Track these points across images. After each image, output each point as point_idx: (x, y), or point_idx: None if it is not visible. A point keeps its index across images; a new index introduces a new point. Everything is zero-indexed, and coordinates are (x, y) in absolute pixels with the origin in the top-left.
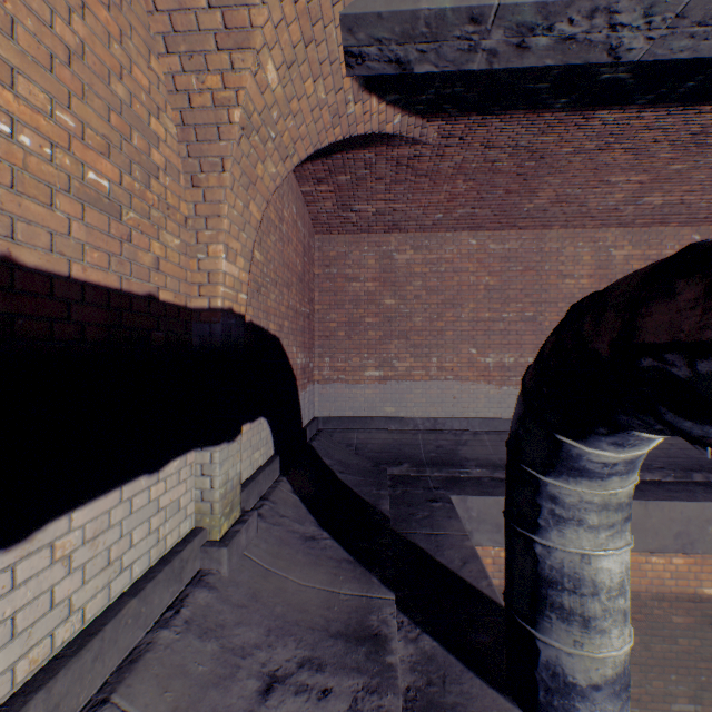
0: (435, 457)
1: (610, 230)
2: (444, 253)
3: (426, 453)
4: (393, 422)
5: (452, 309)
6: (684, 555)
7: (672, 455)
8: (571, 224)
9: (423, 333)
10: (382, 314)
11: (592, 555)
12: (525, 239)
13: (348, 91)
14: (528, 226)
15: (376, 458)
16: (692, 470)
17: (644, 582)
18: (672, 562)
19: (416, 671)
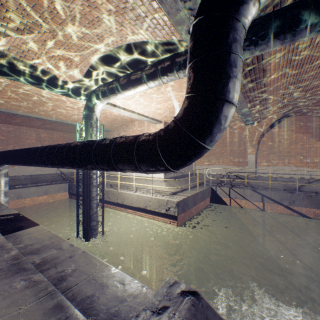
0: None
1: (41, 129)
2: None
3: None
4: None
5: None
6: (47, 195)
7: (53, 180)
8: (30, 126)
9: None
10: None
11: (1, 180)
12: (16, 128)
13: None
14: (17, 125)
15: None
16: (54, 181)
17: (38, 202)
18: (44, 197)
19: None
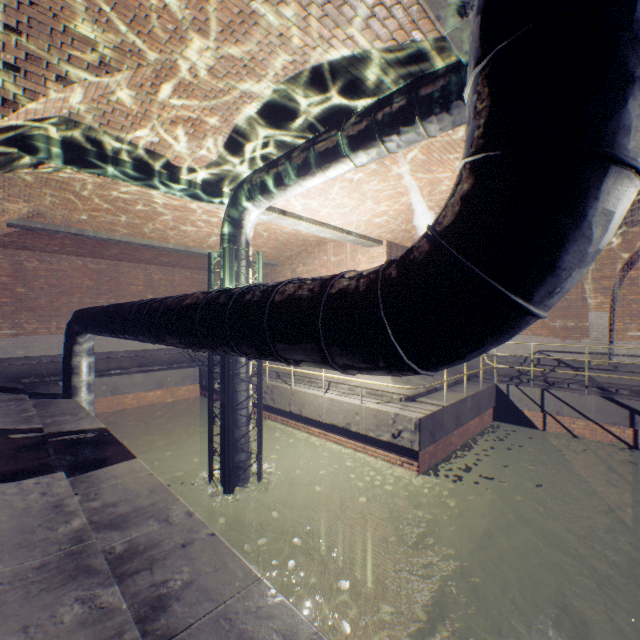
0: (54, 373)
1: (153, 266)
2: (62, 266)
3: (48, 372)
4: (25, 359)
5: (67, 297)
6: (162, 390)
7: (173, 360)
8: (134, 261)
9: (47, 309)
10: (16, 297)
11: (82, 361)
12: (111, 265)
13: (6, 228)
14: (112, 259)
15: (13, 377)
16: (175, 363)
17: (147, 402)
18: (157, 393)
19: (37, 402)
